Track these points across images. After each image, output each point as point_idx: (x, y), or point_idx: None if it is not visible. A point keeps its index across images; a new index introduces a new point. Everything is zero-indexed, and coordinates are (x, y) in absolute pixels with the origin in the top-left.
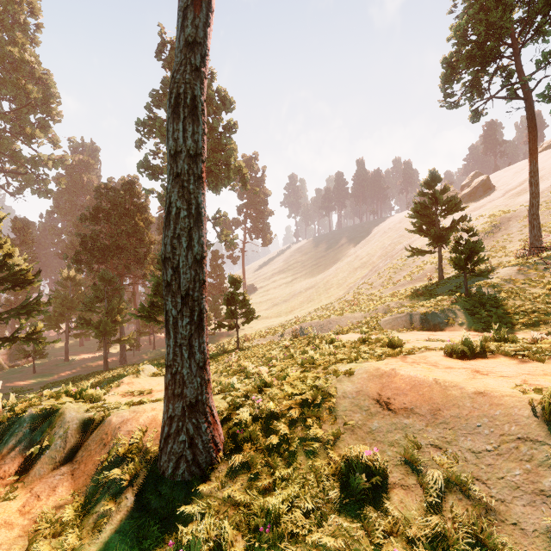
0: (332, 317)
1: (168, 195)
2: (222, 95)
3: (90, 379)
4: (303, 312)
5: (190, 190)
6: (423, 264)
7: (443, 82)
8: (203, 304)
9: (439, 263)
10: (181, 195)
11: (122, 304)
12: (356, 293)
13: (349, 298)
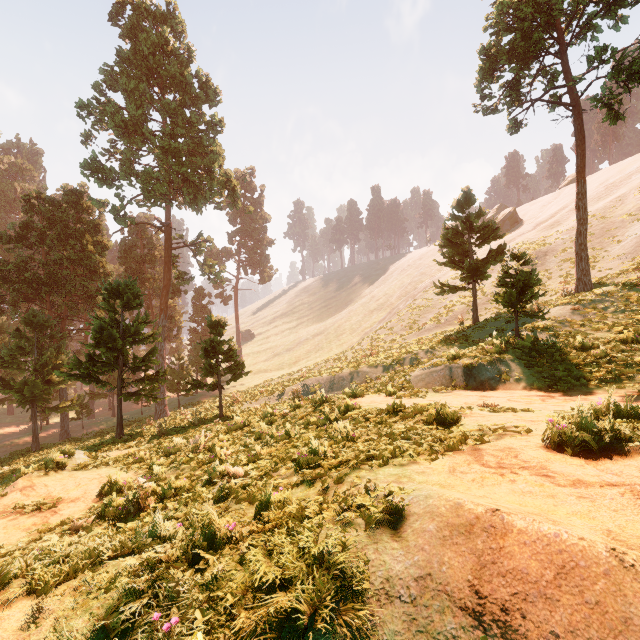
0: (346, 371)
1: None
2: (203, 82)
3: (5, 466)
4: (310, 363)
5: None
6: (452, 305)
7: (481, 77)
8: None
9: (473, 302)
10: None
11: (60, 357)
12: (374, 339)
13: (365, 346)
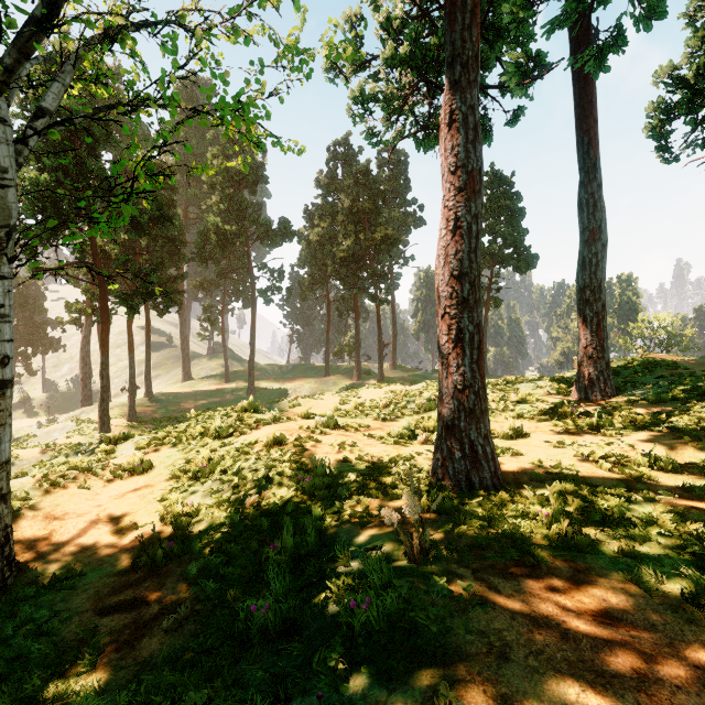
0: None
1: None
2: None
3: None
4: None
5: None
6: None
7: None
8: None
9: None
10: None
11: None
12: None
13: None
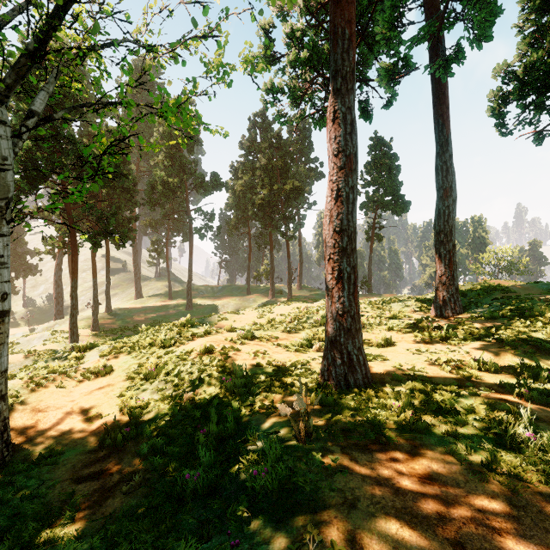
0: None
1: None
2: None
3: None
4: None
5: None
6: None
7: None
8: None
9: None
10: None
11: None
12: None
13: None
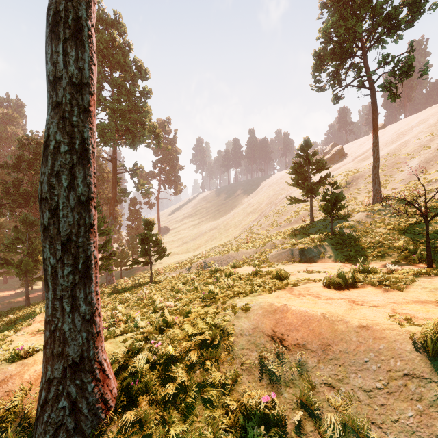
0: (230, 252)
1: (46, 126)
2: (138, 65)
3: (10, 315)
4: (207, 248)
5: (73, 123)
6: (298, 210)
7: (314, 70)
8: (91, 250)
9: (311, 209)
10: (61, 127)
11: None
12: (249, 232)
13: (243, 237)
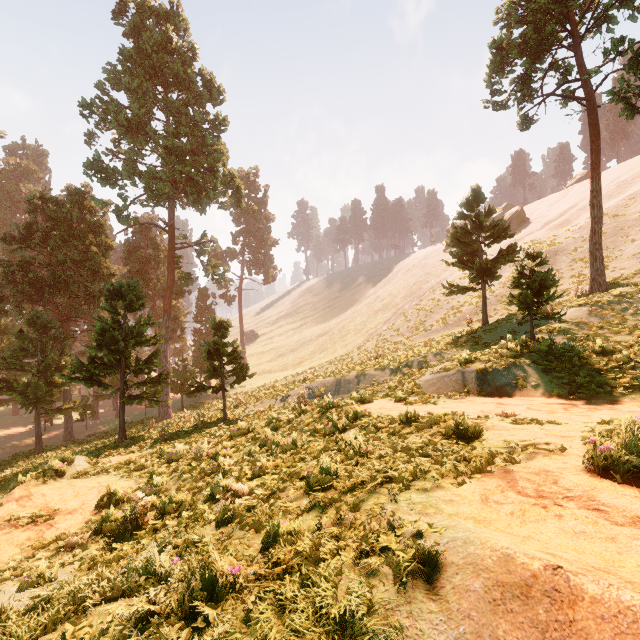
0: (352, 373)
1: None
2: (207, 81)
3: (8, 468)
4: (314, 364)
5: None
6: (459, 305)
7: (492, 72)
8: None
9: (483, 303)
10: None
11: (64, 359)
12: (380, 340)
13: (370, 347)
